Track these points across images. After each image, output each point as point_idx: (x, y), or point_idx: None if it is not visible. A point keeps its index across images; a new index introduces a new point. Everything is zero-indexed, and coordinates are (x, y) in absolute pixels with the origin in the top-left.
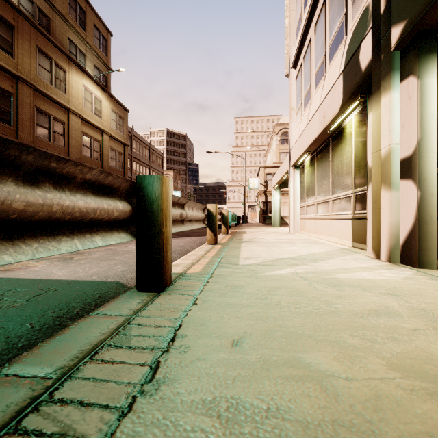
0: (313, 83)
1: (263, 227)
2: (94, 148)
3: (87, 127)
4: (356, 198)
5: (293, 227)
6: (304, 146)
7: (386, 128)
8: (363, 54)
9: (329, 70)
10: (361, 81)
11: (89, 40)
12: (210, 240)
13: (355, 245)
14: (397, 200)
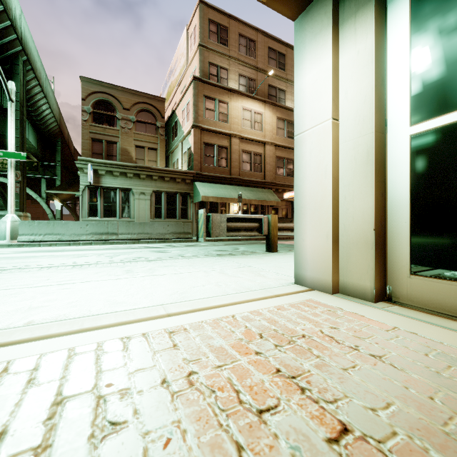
0: None
1: None
2: None
3: None
4: None
5: None
6: None
7: None
8: None
9: None
10: None
11: None
12: None
13: None
14: None
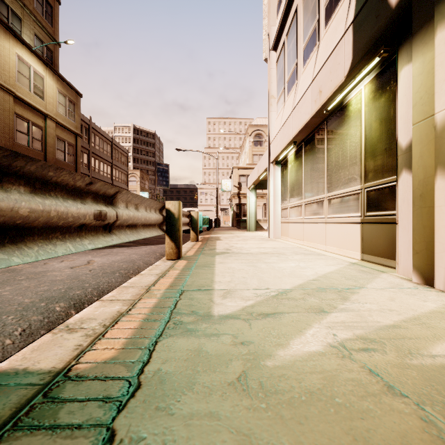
0: (300, 60)
1: (238, 231)
2: (33, 135)
3: (22, 108)
4: (368, 195)
5: (274, 232)
6: (289, 135)
7: None
8: None
9: (325, 34)
10: (390, 22)
11: (28, 2)
12: (170, 254)
13: (367, 258)
14: None
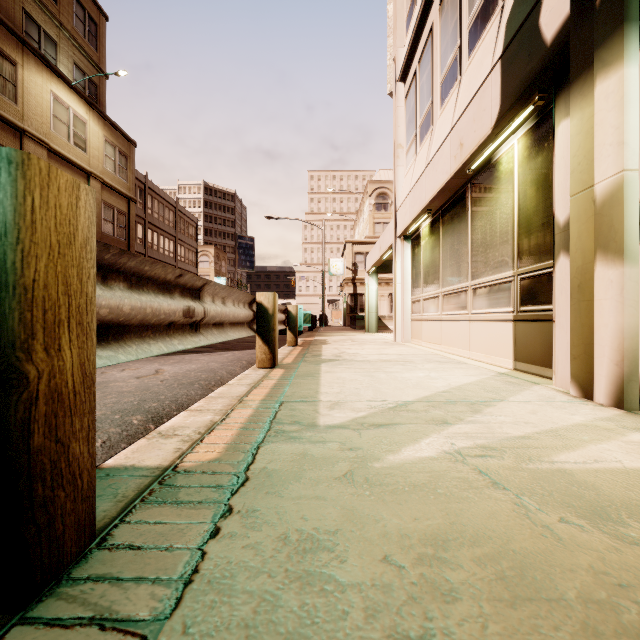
0: (436, 98)
1: (353, 333)
2: None
3: (59, 165)
4: (522, 284)
5: (402, 333)
6: (421, 201)
7: (609, 140)
8: (548, 12)
9: (468, 67)
10: (545, 64)
11: (65, 19)
12: (263, 360)
13: (520, 366)
14: (636, 284)
